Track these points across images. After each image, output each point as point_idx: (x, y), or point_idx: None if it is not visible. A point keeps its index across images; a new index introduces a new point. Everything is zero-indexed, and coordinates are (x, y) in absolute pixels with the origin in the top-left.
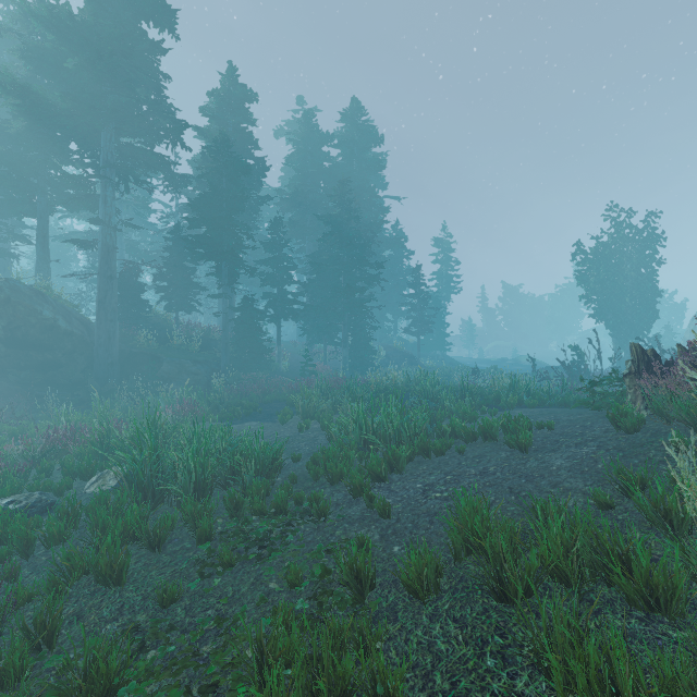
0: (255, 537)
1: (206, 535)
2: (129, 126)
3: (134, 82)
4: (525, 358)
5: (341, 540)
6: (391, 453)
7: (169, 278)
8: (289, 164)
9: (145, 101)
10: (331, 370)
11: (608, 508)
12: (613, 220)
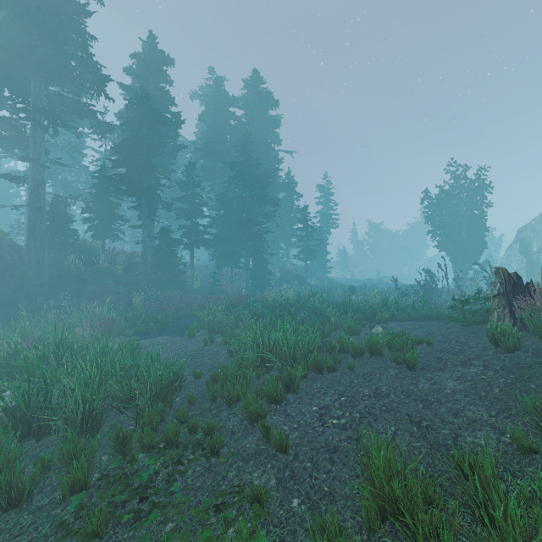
0: (138, 481)
1: (80, 483)
2: (56, 76)
3: (63, 39)
4: (386, 279)
5: (233, 487)
6: (287, 373)
7: (95, 211)
8: (201, 121)
9: (72, 56)
10: (236, 289)
11: (531, 452)
12: (453, 173)
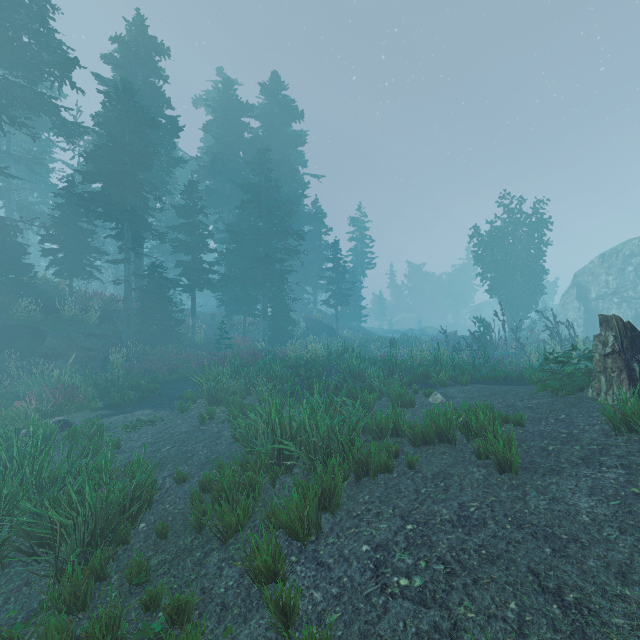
0: None
1: None
2: None
3: (10, 6)
4: (429, 329)
5: None
6: (318, 483)
7: (60, 240)
8: (206, 131)
9: (24, 29)
10: (250, 343)
11: None
12: (507, 206)
